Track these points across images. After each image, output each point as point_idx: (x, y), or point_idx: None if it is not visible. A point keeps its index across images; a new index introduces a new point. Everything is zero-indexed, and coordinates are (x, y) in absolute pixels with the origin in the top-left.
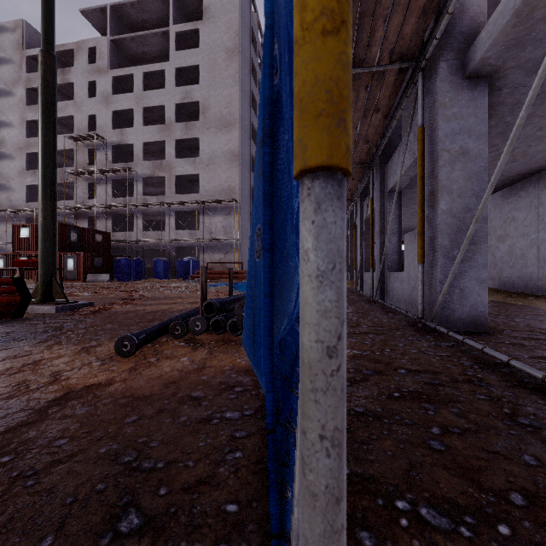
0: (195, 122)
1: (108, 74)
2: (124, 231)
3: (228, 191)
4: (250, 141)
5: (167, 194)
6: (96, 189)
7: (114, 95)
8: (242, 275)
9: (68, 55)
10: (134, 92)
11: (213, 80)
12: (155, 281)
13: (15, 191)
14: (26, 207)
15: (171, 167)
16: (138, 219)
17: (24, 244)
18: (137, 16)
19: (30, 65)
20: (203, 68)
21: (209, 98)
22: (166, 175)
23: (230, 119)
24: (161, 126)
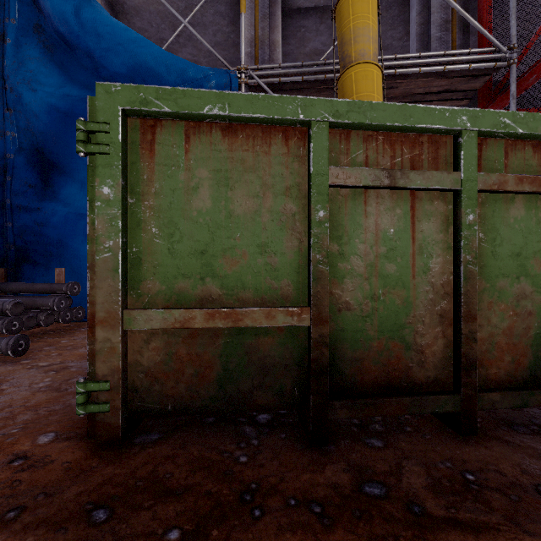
0: None
1: None
2: None
3: None
4: None
5: None
6: None
7: None
8: None
9: None
10: None
11: None
12: None
13: None
14: None
15: None
16: None
17: None
18: None
19: None
20: None
21: None
22: None
23: None
24: None
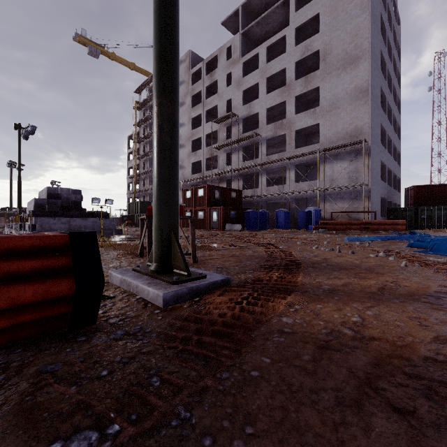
0: (315, 72)
1: (240, 62)
2: (251, 189)
3: (353, 133)
4: (379, 73)
5: (287, 150)
6: (232, 157)
7: (244, 77)
8: (376, 226)
9: (214, 62)
10: (259, 68)
11: (335, 20)
12: (280, 232)
13: (186, 168)
14: (191, 178)
15: (291, 124)
16: (262, 177)
17: (188, 202)
18: (261, 3)
19: (193, 80)
20: (323, 14)
21: (330, 41)
22: (286, 132)
23: (356, 53)
24: (282, 89)
